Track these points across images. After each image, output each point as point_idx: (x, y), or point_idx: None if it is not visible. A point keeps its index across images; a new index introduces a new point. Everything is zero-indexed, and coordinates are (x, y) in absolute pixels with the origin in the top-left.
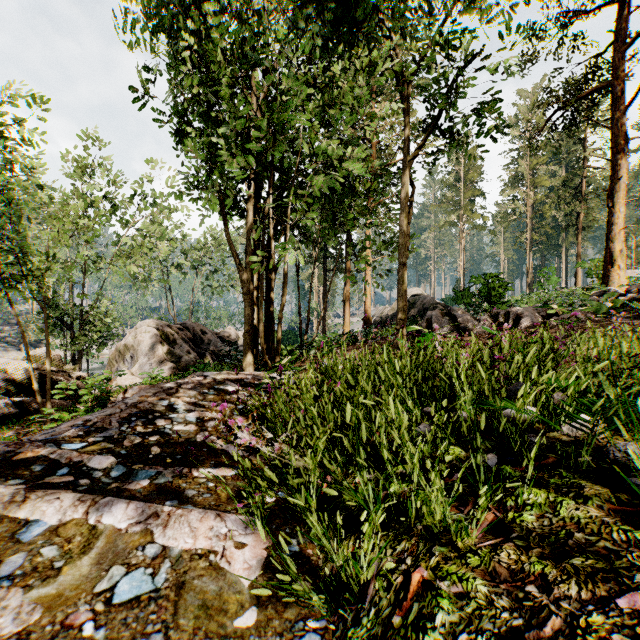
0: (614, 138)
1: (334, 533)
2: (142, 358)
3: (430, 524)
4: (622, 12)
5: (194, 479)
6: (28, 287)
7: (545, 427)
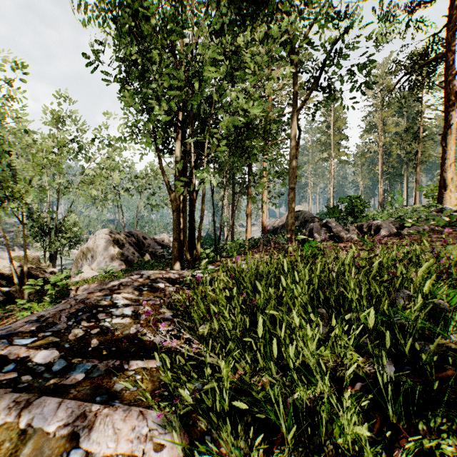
0: (446, 95)
1: (245, 433)
2: (99, 257)
3: (341, 444)
4: (452, 2)
5: (124, 372)
6: (8, 206)
7: (433, 335)
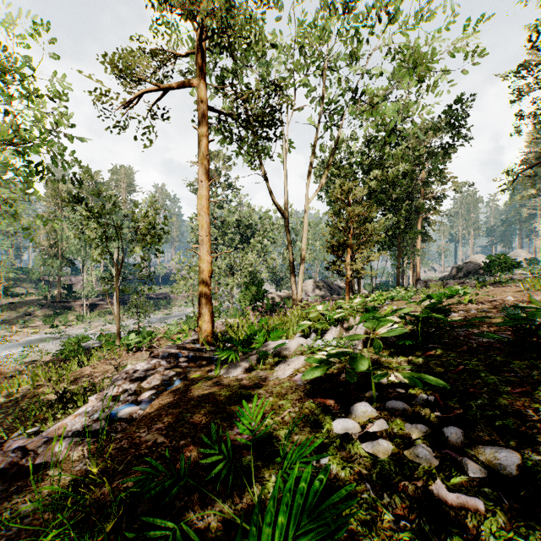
0: None
1: None
2: (310, 294)
3: None
4: None
5: None
6: None
7: None
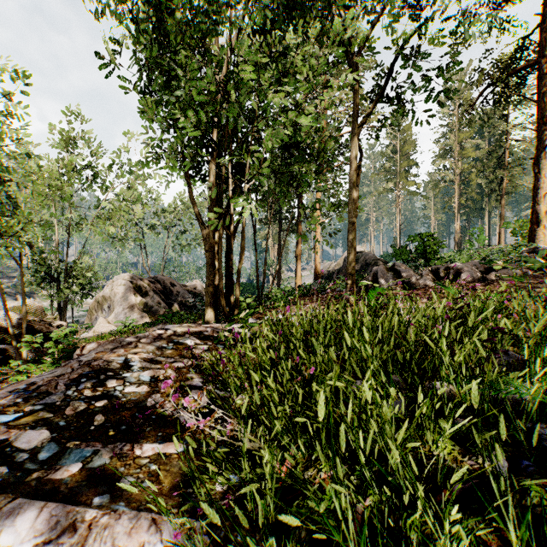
0: (540, 111)
1: None
2: (117, 308)
3: None
4: None
5: (135, 460)
6: (1, 244)
7: None
